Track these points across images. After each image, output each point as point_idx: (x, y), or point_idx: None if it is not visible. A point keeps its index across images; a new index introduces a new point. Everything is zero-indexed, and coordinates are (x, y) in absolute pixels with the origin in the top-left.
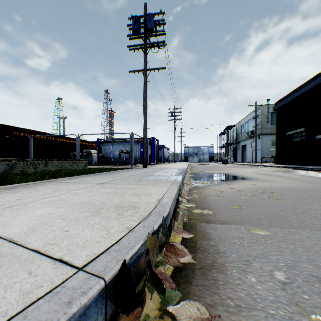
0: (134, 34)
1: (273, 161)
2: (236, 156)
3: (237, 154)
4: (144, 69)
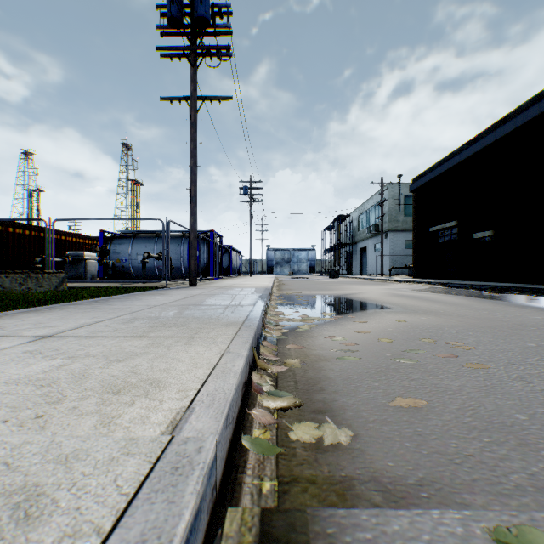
0: (170, 25)
1: (408, 273)
2: (351, 265)
3: (354, 262)
4: (191, 96)
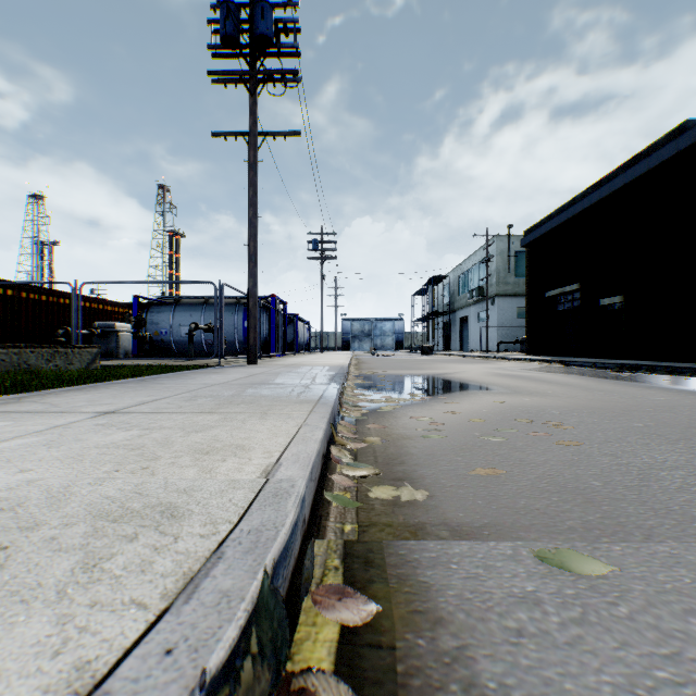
0: (224, 44)
1: (520, 349)
2: (449, 339)
3: (452, 336)
4: (250, 131)
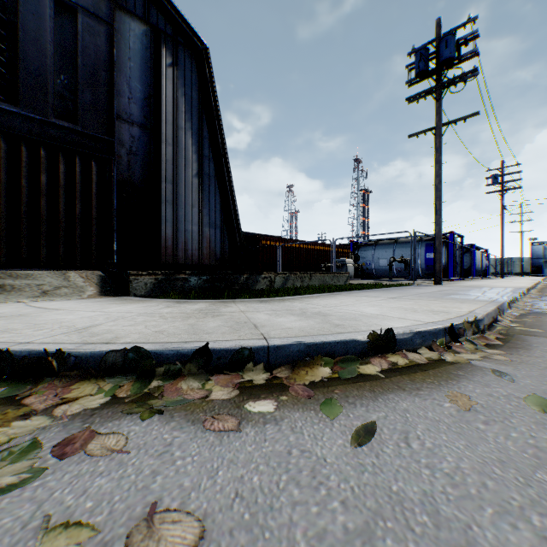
0: (417, 77)
1: None
2: None
3: None
4: (435, 126)
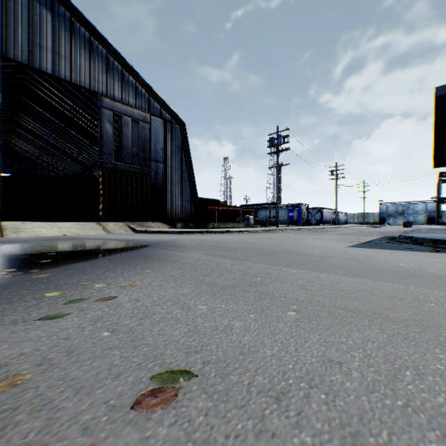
0: (270, 146)
1: None
2: None
3: None
4: (276, 166)
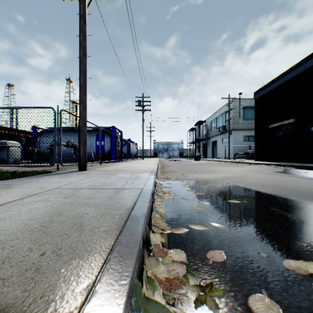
0: None
1: (246, 157)
2: (206, 152)
3: (208, 150)
4: None
